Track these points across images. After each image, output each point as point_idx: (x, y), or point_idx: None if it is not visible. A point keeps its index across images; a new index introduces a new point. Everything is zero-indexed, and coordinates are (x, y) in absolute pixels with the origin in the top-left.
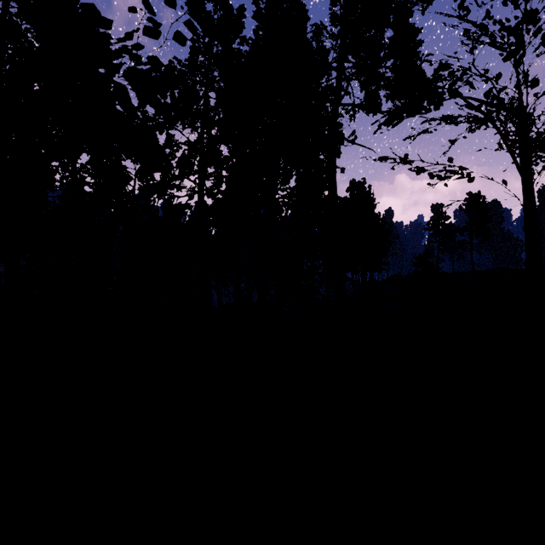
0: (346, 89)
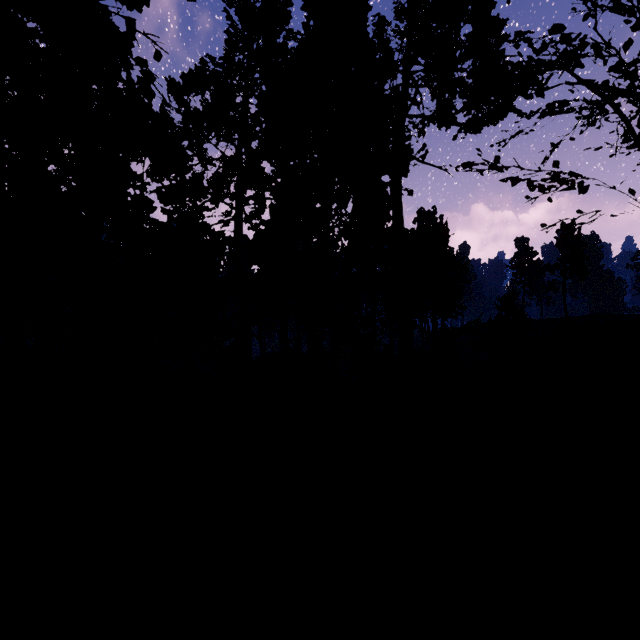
0: (414, 97)
